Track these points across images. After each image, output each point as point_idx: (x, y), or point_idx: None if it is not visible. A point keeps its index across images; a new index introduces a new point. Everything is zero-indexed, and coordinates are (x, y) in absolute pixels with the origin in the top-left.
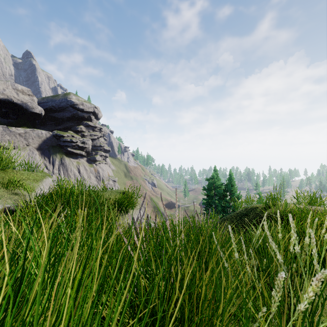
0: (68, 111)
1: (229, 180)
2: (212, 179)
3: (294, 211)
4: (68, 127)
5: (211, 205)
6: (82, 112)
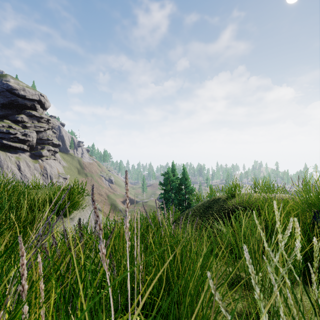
0: (3, 96)
1: (185, 174)
2: (170, 174)
3: (260, 200)
4: (3, 116)
5: (168, 199)
6: (23, 99)
